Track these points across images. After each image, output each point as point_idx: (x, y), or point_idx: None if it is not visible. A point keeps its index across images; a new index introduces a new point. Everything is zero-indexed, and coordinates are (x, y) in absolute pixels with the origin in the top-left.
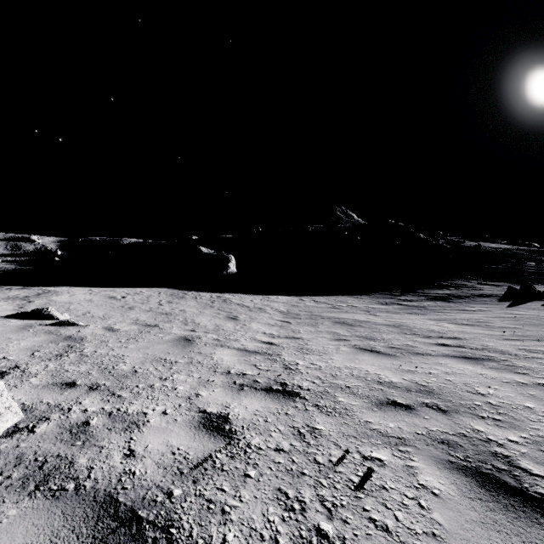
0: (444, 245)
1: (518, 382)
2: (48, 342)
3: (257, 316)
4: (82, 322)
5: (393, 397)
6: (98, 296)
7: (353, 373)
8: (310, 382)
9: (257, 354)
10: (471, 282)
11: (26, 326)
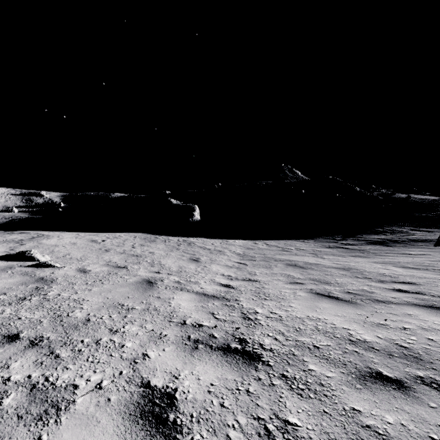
0: (377, 196)
1: None
2: (18, 284)
3: (217, 258)
4: (60, 263)
5: (375, 365)
6: (82, 239)
7: (318, 327)
8: (272, 338)
9: (215, 299)
10: (404, 228)
11: (7, 268)
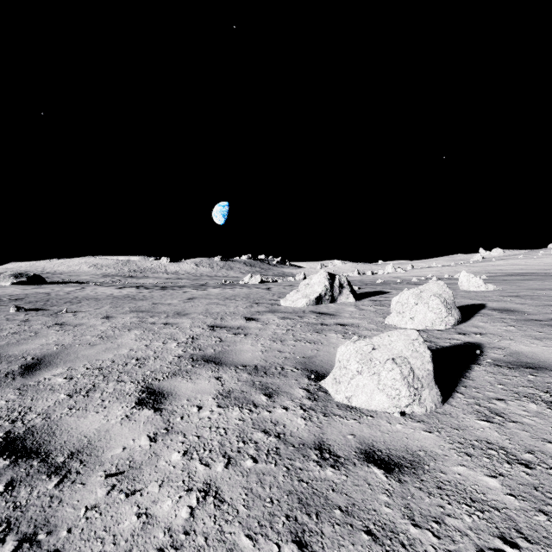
0: None
1: None
2: None
3: None
4: None
5: None
6: None
7: None
8: None
9: None
10: None
11: None
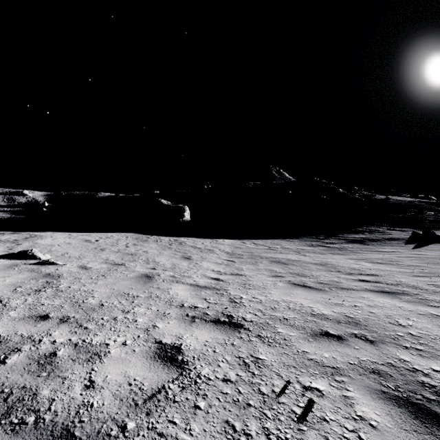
0: (359, 198)
1: (432, 315)
2: (29, 279)
3: (207, 256)
4: (61, 261)
5: (326, 328)
6: (75, 239)
7: (289, 306)
8: (253, 314)
9: (207, 289)
10: (381, 228)
11: (13, 265)
